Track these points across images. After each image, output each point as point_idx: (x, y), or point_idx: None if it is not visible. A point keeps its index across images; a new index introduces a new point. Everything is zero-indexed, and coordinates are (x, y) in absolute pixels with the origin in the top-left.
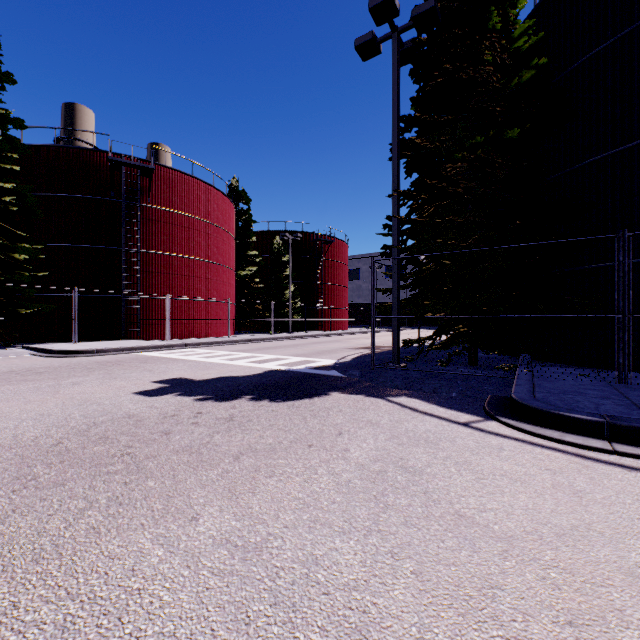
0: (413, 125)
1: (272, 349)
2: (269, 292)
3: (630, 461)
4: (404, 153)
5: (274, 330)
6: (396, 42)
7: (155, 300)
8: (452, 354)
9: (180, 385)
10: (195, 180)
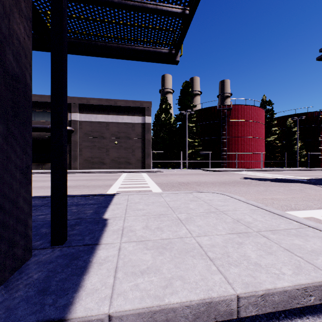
0: None
1: (282, 173)
2: (284, 147)
3: None
4: None
5: (287, 166)
6: None
7: (231, 154)
8: None
9: (249, 178)
10: (246, 106)
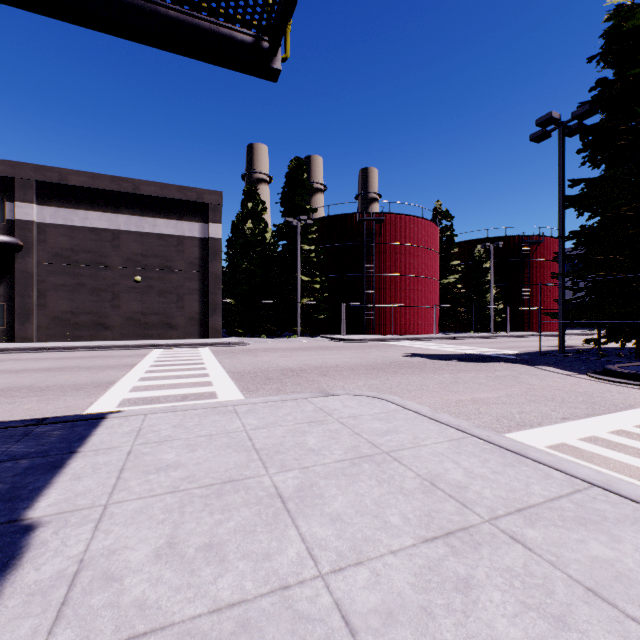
0: (580, 182)
1: (471, 344)
2: (470, 296)
3: (628, 385)
4: (569, 206)
5: (475, 330)
6: (561, 133)
7: (383, 308)
8: (634, 352)
9: (418, 355)
10: (409, 217)
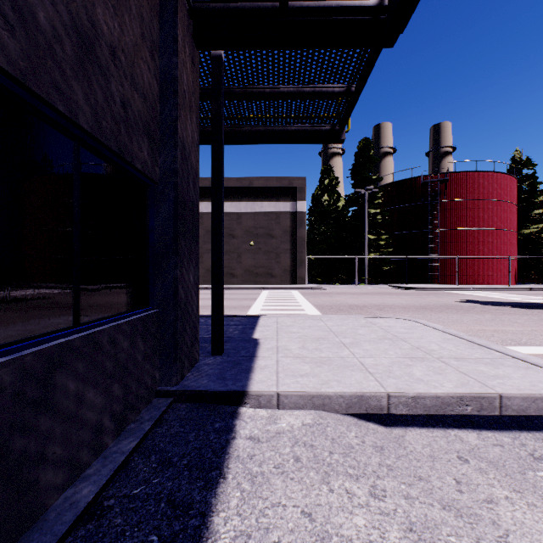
0: None
1: None
2: None
3: None
4: None
5: None
6: None
7: (448, 260)
8: None
9: (473, 301)
10: (478, 173)
